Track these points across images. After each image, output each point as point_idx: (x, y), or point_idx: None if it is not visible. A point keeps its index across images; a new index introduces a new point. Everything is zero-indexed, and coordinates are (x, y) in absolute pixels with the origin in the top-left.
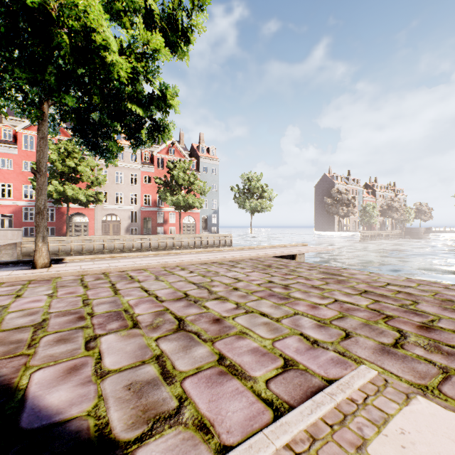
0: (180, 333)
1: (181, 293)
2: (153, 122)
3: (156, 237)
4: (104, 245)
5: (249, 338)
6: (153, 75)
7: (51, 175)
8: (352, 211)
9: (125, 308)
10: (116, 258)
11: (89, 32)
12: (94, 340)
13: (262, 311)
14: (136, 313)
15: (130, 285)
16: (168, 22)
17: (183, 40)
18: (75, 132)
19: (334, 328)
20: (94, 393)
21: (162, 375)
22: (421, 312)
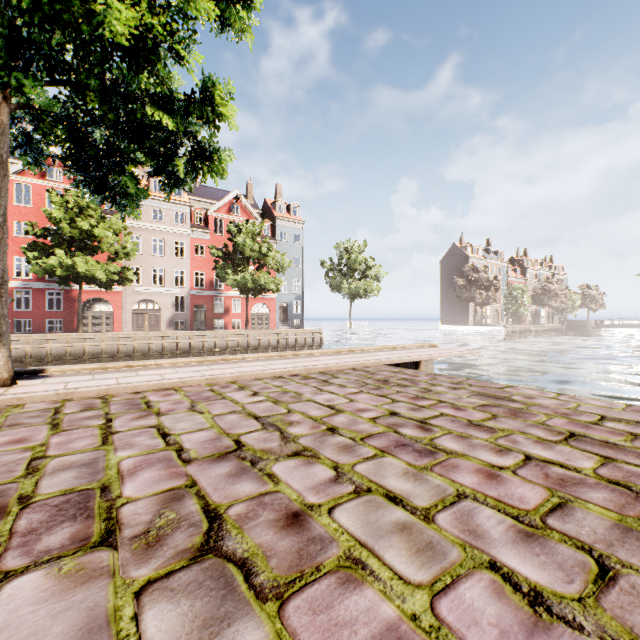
0: (206, 563)
1: (230, 440)
2: (194, 143)
3: (211, 333)
4: (135, 346)
5: (372, 584)
6: (185, 47)
7: (54, 242)
8: (493, 296)
9: (106, 480)
10: (136, 368)
11: None
12: None
13: (389, 487)
14: (122, 497)
15: (139, 422)
16: None
17: None
18: (66, 161)
19: (561, 544)
20: None
21: None
22: None
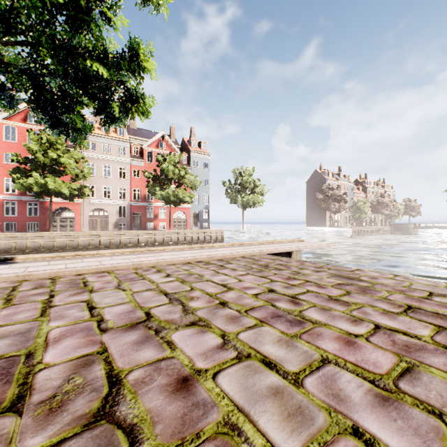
0: (97, 430)
1: (142, 312)
2: (124, 89)
3: (144, 232)
4: (90, 241)
5: None
6: (112, 11)
7: (32, 167)
8: (343, 207)
9: (33, 347)
10: (83, 256)
11: None
12: None
13: (266, 353)
14: (42, 363)
15: (74, 297)
16: None
17: None
18: (30, 103)
19: (414, 408)
20: None
21: None
22: None
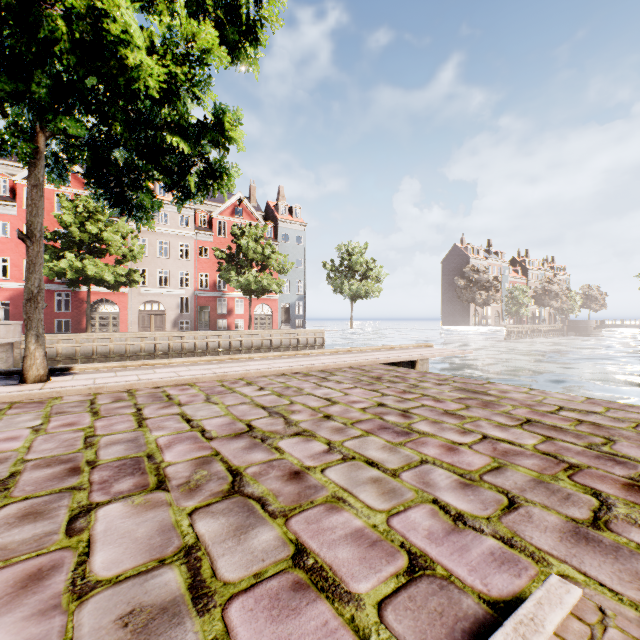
0: (234, 499)
1: (242, 424)
2: (206, 164)
3: (215, 333)
4: (141, 346)
5: (349, 510)
6: (201, 88)
7: (64, 246)
8: (494, 297)
9: (150, 451)
10: (152, 366)
11: (98, 17)
12: (85, 514)
13: (369, 456)
14: (165, 462)
15: (165, 410)
16: (227, 11)
17: (248, 39)
18: (90, 179)
19: (488, 490)
20: (57, 636)
21: (191, 592)
22: (624, 458)
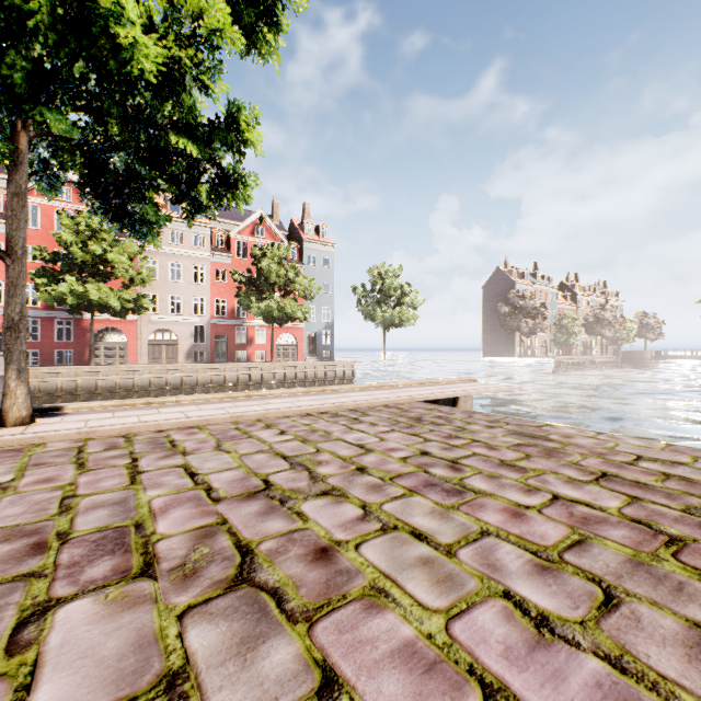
0: (241, 591)
1: (258, 479)
2: (218, 170)
3: (233, 366)
4: (151, 380)
5: (394, 609)
6: (211, 77)
7: (65, 268)
8: (541, 325)
9: (139, 518)
10: (157, 405)
11: None
12: (39, 617)
13: (415, 525)
14: (157, 534)
15: (165, 461)
16: None
17: (267, 23)
18: (84, 188)
19: (574, 576)
20: None
21: None
22: None
